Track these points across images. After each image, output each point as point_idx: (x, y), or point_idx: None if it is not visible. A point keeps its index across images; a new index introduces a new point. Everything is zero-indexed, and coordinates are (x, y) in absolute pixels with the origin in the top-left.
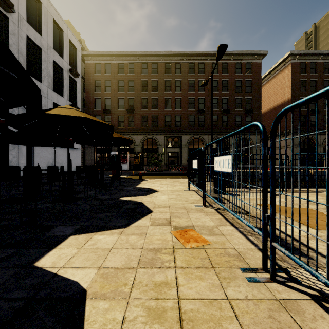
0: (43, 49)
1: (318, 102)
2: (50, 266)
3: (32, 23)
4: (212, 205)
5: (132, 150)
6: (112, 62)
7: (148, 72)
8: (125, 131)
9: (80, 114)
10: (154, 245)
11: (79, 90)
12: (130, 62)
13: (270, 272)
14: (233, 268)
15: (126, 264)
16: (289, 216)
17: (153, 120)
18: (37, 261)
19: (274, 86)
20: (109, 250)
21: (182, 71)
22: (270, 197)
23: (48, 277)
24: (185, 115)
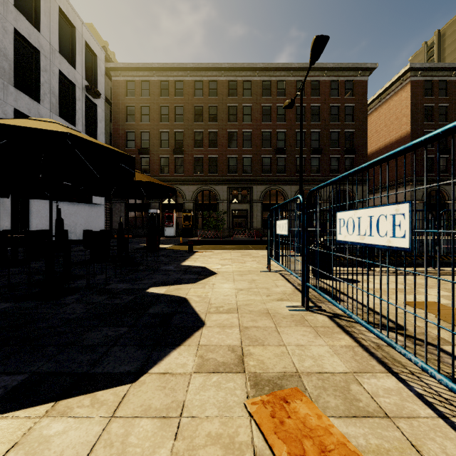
0: (43, 52)
1: (450, 137)
2: None
3: (24, 12)
4: (319, 307)
5: (180, 207)
6: (151, 79)
7: (204, 94)
8: (170, 179)
9: (62, 128)
10: None
11: (102, 118)
12: (177, 80)
13: None
14: None
15: None
16: None
17: (211, 164)
18: None
19: (385, 115)
20: None
21: (253, 92)
22: None
23: None
24: (257, 156)
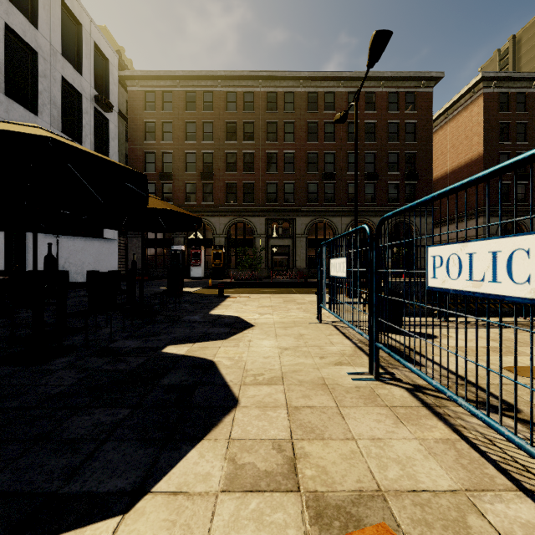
0: (42, 54)
1: None
2: None
3: (18, 4)
4: (392, 375)
5: (209, 243)
6: (175, 90)
7: (238, 108)
8: (198, 210)
9: (43, 132)
10: None
11: (115, 135)
12: (206, 91)
13: None
14: None
15: None
16: None
17: (246, 191)
18: None
19: (452, 133)
20: None
21: (297, 106)
22: None
23: None
24: (301, 182)
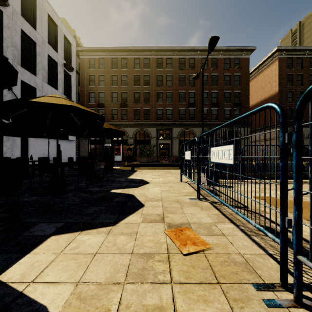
0: (38, 43)
1: None
2: (17, 279)
3: (26, 18)
4: (206, 198)
5: (125, 142)
6: (105, 57)
7: (141, 67)
8: (118, 124)
9: (68, 102)
10: (146, 249)
11: (74, 84)
12: (123, 58)
13: (294, 293)
14: (243, 283)
15: (111, 277)
16: (292, 211)
17: (145, 113)
18: (3, 272)
19: (261, 80)
20: (93, 255)
21: (173, 66)
22: (295, 196)
23: (9, 298)
24: (176, 108)
